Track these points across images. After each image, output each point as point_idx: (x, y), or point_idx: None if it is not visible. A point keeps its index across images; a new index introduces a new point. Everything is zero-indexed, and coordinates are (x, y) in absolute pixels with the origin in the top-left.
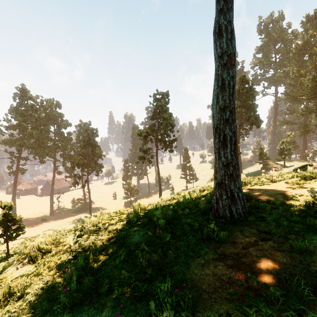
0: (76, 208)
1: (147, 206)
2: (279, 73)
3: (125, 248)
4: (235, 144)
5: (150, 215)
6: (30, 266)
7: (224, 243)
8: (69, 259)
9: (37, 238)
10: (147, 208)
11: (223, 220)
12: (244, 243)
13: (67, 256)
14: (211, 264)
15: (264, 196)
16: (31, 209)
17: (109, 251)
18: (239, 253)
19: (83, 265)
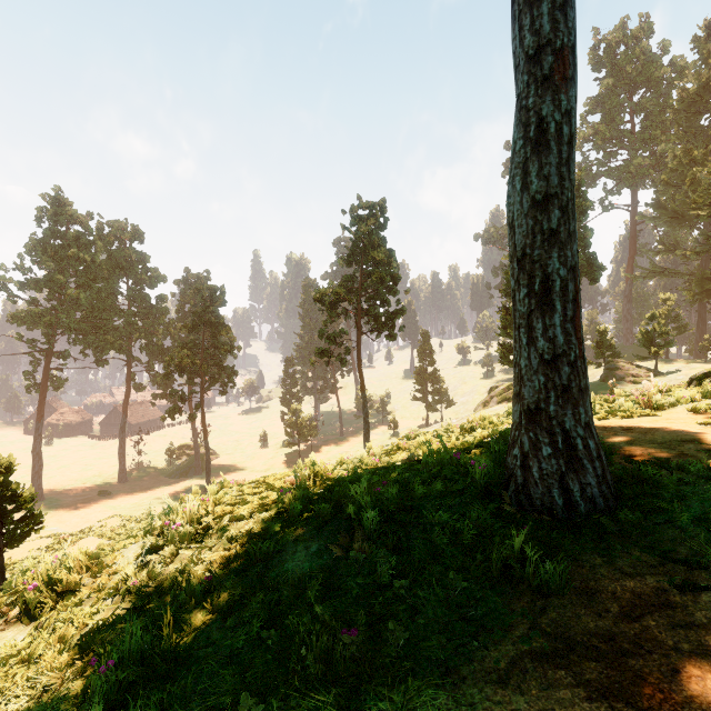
0: (177, 467)
1: (335, 468)
2: (641, 157)
3: (265, 593)
4: (576, 303)
5: (338, 496)
6: (23, 630)
7: (557, 594)
8: (118, 616)
9: (46, 554)
10: (332, 473)
11: (543, 516)
12: (625, 599)
13: (116, 606)
14: (531, 676)
15: (645, 447)
16: (77, 468)
17: (223, 601)
18: (618, 637)
19: (142, 647)
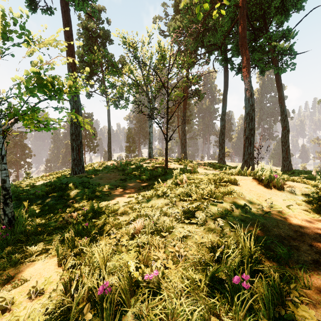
0: None
1: None
2: None
3: None
4: (111, 152)
5: None
6: None
7: None
8: None
9: None
10: None
11: None
12: None
13: None
14: None
15: None
16: None
17: None
18: None
19: None
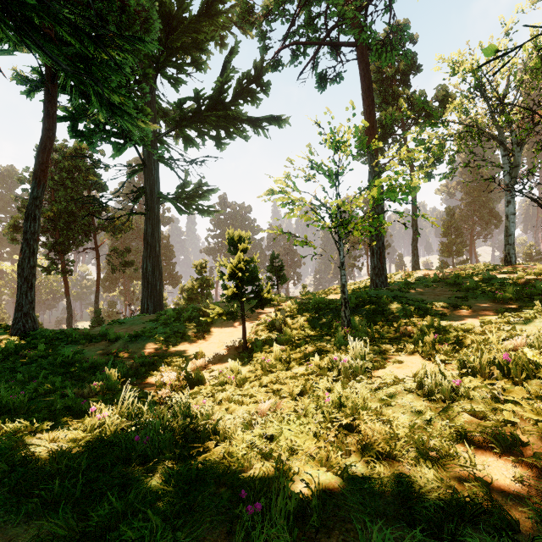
0: None
1: None
2: None
3: None
4: (417, 256)
5: None
6: None
7: None
8: None
9: None
10: None
11: None
12: None
13: None
14: None
15: None
16: None
17: None
18: None
19: None
